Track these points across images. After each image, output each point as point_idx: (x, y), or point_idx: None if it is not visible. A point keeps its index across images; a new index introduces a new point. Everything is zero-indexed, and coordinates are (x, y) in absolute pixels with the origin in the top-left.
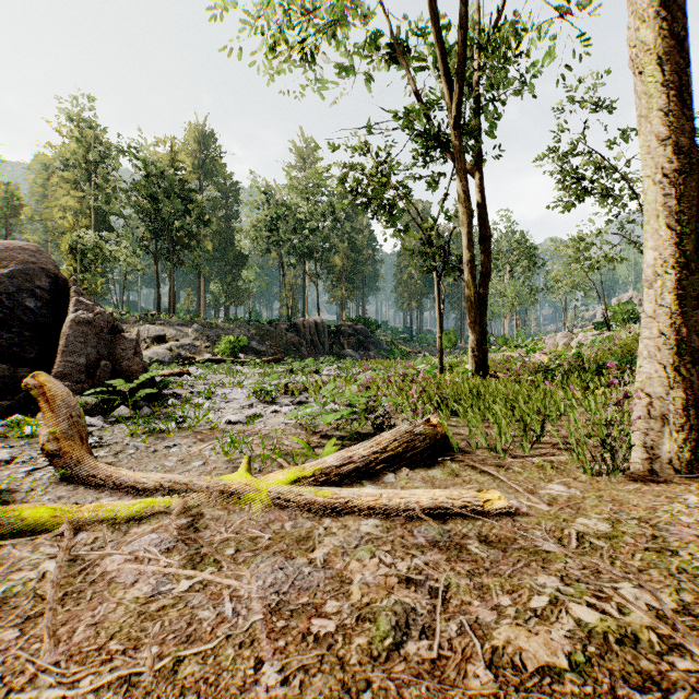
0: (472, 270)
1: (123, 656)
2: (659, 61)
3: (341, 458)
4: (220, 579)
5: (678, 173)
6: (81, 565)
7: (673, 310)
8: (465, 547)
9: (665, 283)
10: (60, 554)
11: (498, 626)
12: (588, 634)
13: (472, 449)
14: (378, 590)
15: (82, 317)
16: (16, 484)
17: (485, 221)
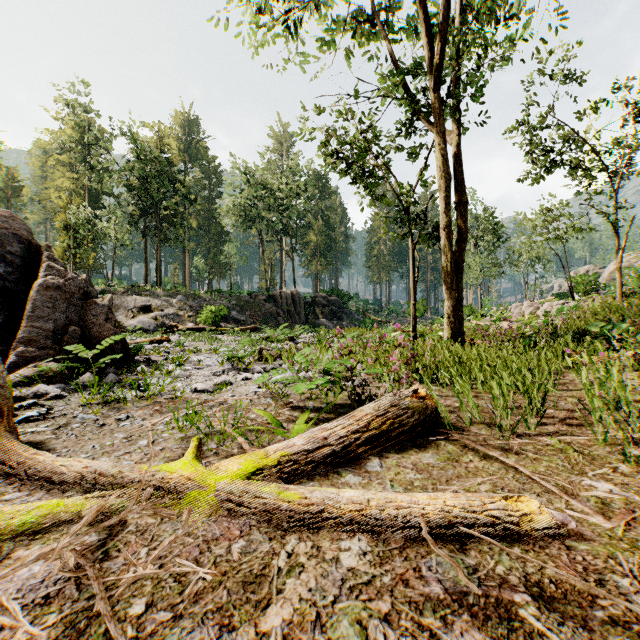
0: (448, 235)
1: None
2: None
3: (313, 439)
4: None
5: None
6: None
7: None
8: (516, 613)
9: None
10: None
11: None
12: None
13: (465, 424)
14: None
15: (51, 282)
16: None
17: (460, 186)
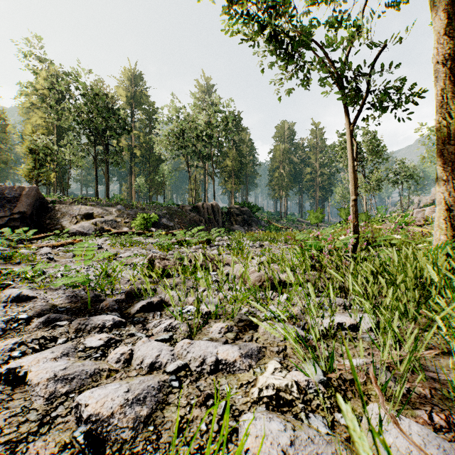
0: (454, 71)
1: None
2: None
3: None
4: None
5: None
6: None
7: None
8: None
9: None
10: None
11: None
12: None
13: None
14: None
15: None
16: None
17: None
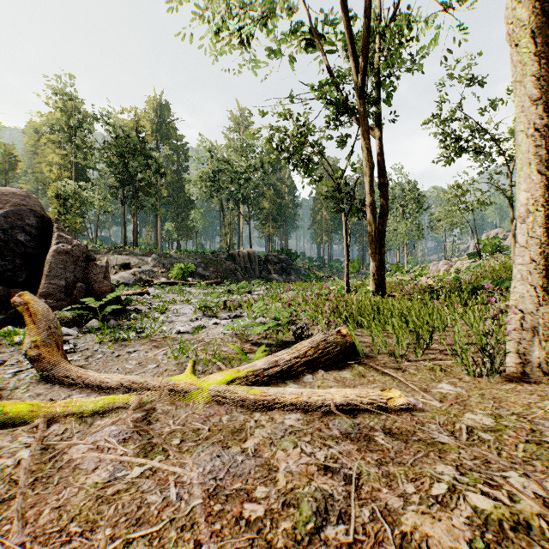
0: (373, 211)
1: (81, 538)
2: (531, 35)
3: (268, 362)
4: (166, 466)
5: (547, 127)
6: (51, 453)
7: (542, 241)
8: (373, 439)
9: (536, 219)
10: (34, 444)
11: (405, 512)
12: (484, 520)
13: (374, 354)
14: (300, 477)
15: (62, 248)
16: (4, 383)
17: (383, 172)
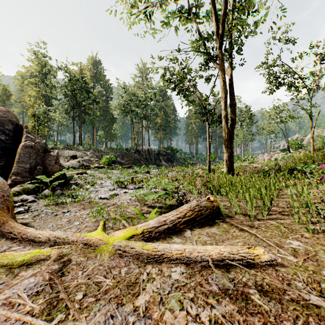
0: (226, 120)
1: None
2: None
3: (159, 221)
4: None
5: None
6: None
7: None
8: (249, 297)
9: None
10: None
11: None
12: None
13: (233, 214)
14: None
15: (28, 144)
16: None
17: (232, 96)
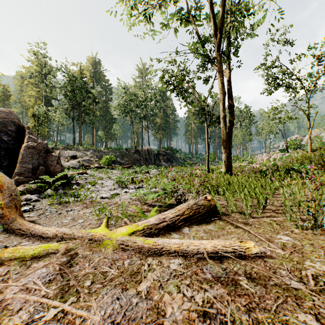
0: (224, 121)
1: None
2: None
3: (158, 219)
4: (75, 310)
5: None
6: None
7: None
8: (239, 283)
9: None
10: None
11: None
12: None
13: (229, 213)
14: (184, 324)
15: (30, 144)
16: None
17: (230, 98)
